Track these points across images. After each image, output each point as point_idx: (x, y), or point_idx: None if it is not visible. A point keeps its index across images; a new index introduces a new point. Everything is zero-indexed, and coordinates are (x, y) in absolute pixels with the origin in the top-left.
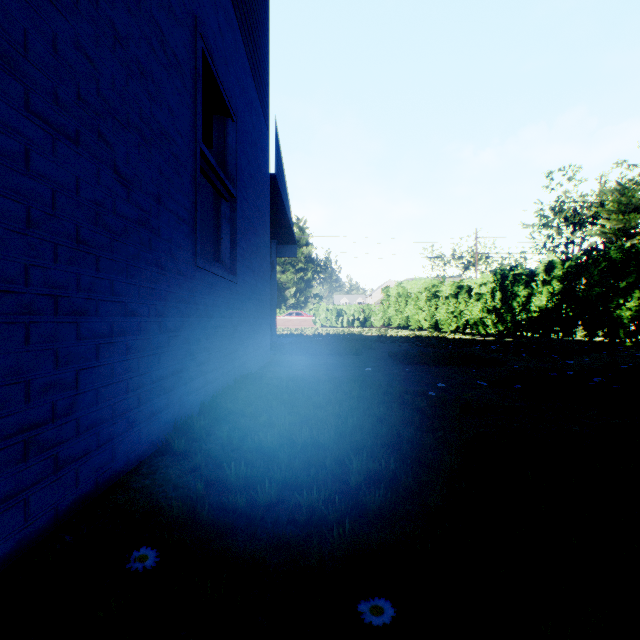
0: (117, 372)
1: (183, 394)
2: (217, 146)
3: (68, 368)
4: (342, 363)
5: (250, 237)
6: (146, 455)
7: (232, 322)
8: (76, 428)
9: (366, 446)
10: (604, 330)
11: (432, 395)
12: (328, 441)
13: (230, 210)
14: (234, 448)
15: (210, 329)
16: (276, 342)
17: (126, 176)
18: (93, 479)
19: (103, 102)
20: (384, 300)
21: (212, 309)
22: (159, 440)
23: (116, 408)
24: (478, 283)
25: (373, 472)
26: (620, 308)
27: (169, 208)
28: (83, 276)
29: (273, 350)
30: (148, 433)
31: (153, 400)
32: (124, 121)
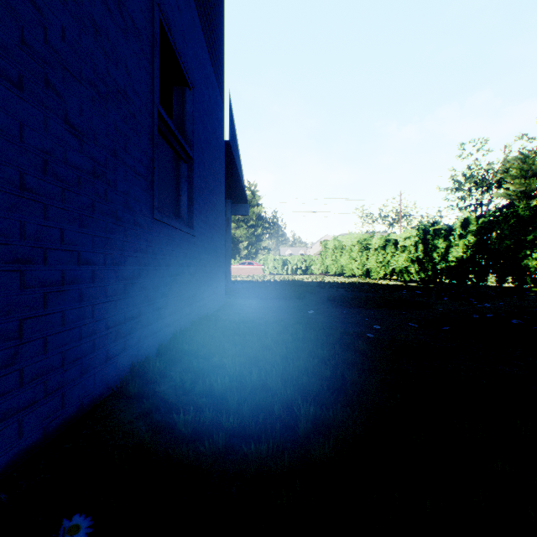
0: (68, 320)
1: (141, 337)
2: (176, 113)
3: (9, 318)
4: (287, 306)
5: (206, 195)
6: (101, 398)
7: (189, 270)
8: (19, 378)
9: (313, 390)
10: (509, 277)
11: (369, 336)
12: (276, 384)
13: (188, 170)
14: (186, 391)
15: (168, 277)
16: (230, 287)
17: (79, 128)
18: (40, 428)
19: (52, 51)
20: (322, 252)
21: (170, 258)
22: (115, 382)
23: (67, 355)
24: (403, 237)
25: (321, 419)
26: (527, 258)
27: (126, 163)
28: (28, 224)
29: (228, 294)
30: (103, 377)
31: (109, 345)
32: (76, 74)
